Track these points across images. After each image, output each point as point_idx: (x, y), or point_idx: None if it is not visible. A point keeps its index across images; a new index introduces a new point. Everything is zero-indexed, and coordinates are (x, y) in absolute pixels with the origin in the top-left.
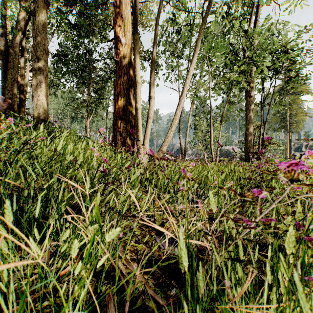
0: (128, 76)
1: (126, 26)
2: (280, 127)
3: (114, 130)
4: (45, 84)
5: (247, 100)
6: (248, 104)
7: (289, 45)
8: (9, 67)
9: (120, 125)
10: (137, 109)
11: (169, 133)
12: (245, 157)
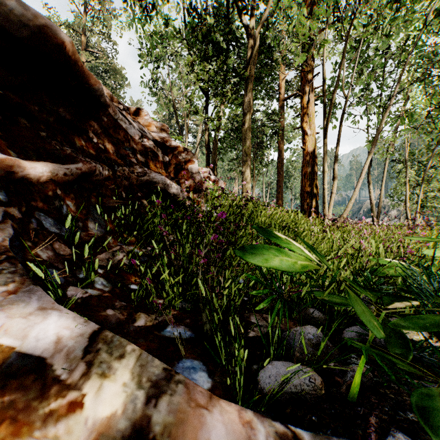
0: (313, 158)
1: (311, 120)
2: None
3: (301, 201)
4: (250, 170)
5: None
6: None
7: None
8: (211, 154)
9: (307, 197)
10: (324, 189)
11: (348, 204)
12: None
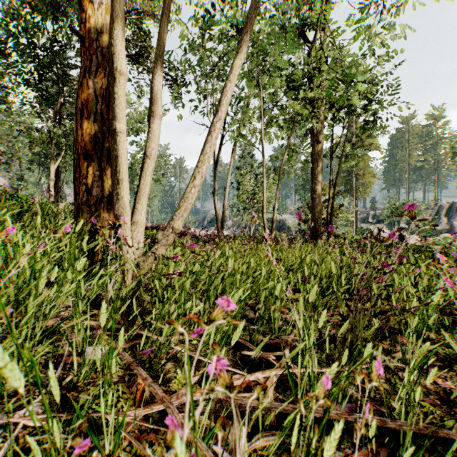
0: (108, 72)
1: None
2: (346, 191)
3: (74, 182)
4: None
5: (314, 147)
6: (316, 153)
7: (367, 75)
8: None
9: (87, 171)
10: (114, 134)
11: (188, 190)
12: (312, 232)
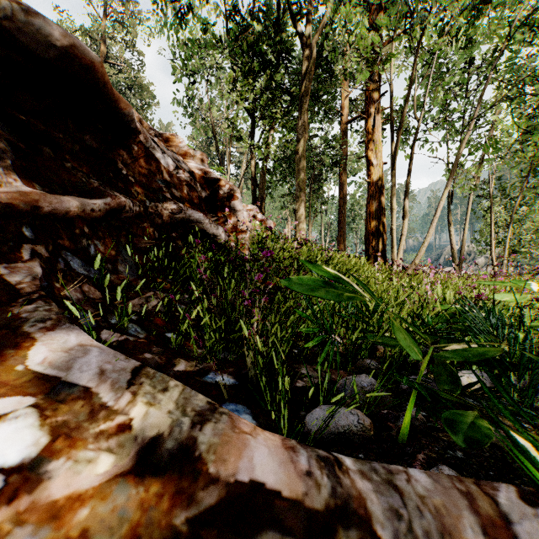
0: (379, 194)
1: (377, 148)
2: None
3: (365, 245)
4: (304, 208)
5: None
6: None
7: None
8: (258, 188)
9: (372, 240)
10: (392, 230)
11: (421, 248)
12: None
